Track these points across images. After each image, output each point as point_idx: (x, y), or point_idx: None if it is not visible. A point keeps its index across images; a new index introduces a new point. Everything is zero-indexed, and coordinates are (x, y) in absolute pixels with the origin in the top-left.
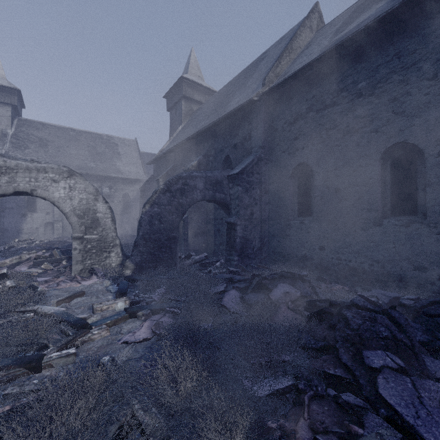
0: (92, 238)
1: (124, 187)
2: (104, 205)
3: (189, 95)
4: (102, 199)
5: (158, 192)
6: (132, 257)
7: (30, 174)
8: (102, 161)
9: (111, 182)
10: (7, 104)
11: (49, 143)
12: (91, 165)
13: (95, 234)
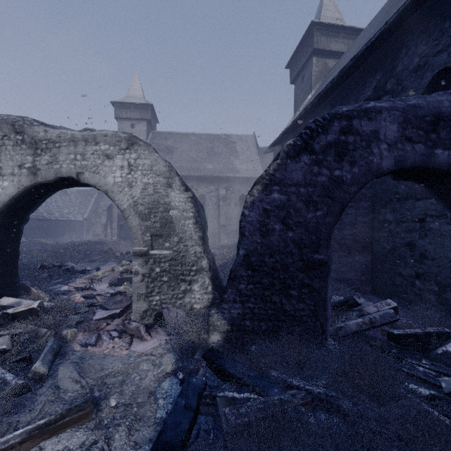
0: (162, 256)
1: (240, 187)
2: (181, 195)
3: (322, 47)
4: (179, 184)
5: (281, 154)
6: (223, 304)
7: (76, 149)
8: (219, 161)
9: (228, 183)
10: (144, 120)
11: (174, 150)
12: (209, 166)
13: (167, 248)
